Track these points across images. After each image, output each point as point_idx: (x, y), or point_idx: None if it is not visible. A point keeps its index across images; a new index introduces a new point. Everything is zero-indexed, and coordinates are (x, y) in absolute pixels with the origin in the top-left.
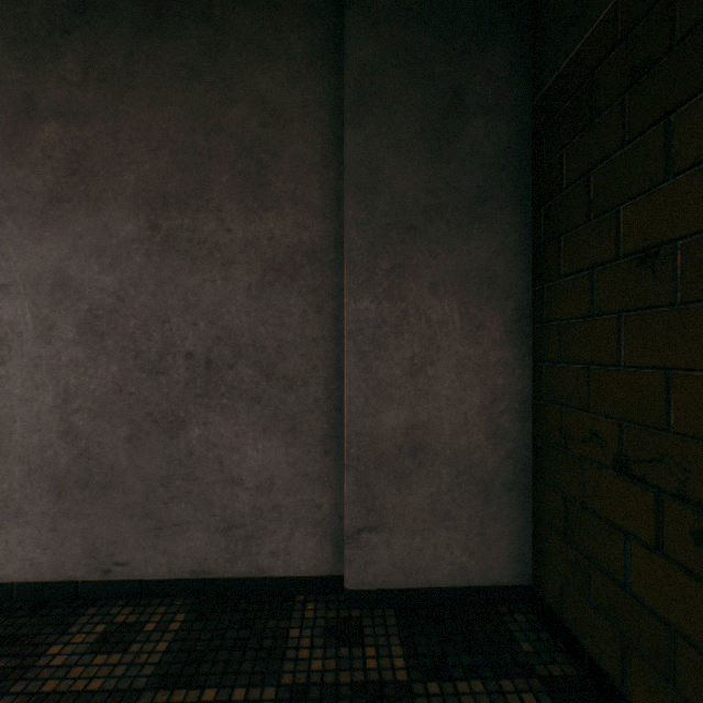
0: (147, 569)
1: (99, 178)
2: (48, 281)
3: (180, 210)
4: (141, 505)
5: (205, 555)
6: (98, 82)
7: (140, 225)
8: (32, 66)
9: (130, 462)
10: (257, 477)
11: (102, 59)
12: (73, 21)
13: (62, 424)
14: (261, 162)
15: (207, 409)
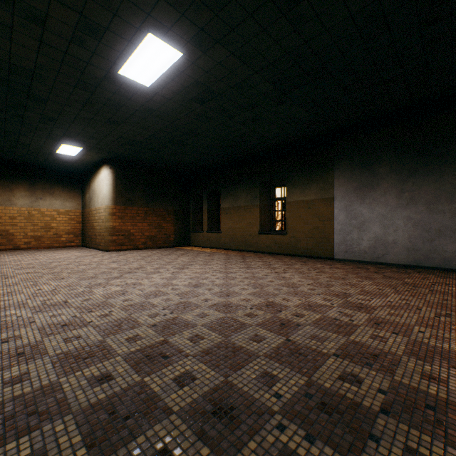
0: (425, 264)
1: (415, 201)
2: (405, 217)
3: (433, 205)
4: (424, 254)
5: (438, 263)
6: (415, 185)
7: (424, 208)
8: (402, 184)
9: (422, 247)
10: (450, 251)
11: (416, 181)
12: (410, 176)
13: (408, 240)
14: (452, 195)
15: (438, 238)
